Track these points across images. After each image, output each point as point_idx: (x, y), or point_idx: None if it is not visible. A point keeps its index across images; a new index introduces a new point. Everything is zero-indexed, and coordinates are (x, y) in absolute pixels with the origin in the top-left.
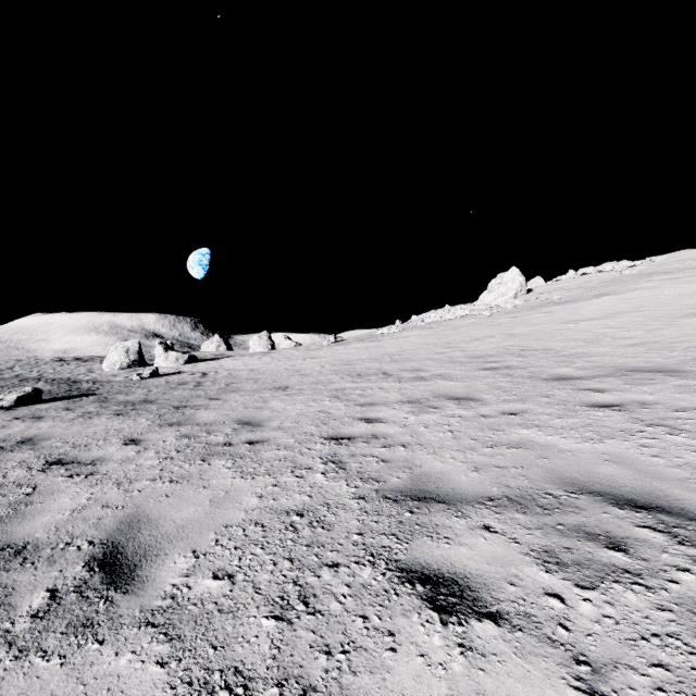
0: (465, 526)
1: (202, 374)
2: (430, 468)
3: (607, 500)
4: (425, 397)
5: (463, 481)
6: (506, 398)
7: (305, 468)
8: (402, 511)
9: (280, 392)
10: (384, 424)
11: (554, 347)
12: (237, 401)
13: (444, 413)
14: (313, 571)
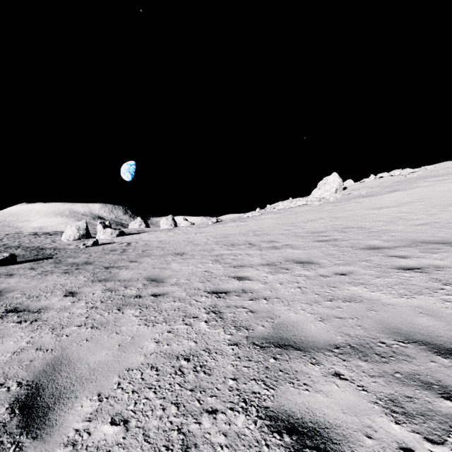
0: (320, 373)
1: (127, 244)
2: (286, 318)
3: (430, 349)
4: (279, 261)
5: (313, 330)
6: (336, 262)
7: (192, 317)
8: (268, 357)
9: (178, 256)
10: (251, 281)
11: (365, 226)
12: (148, 263)
13: (293, 273)
14: (195, 417)
